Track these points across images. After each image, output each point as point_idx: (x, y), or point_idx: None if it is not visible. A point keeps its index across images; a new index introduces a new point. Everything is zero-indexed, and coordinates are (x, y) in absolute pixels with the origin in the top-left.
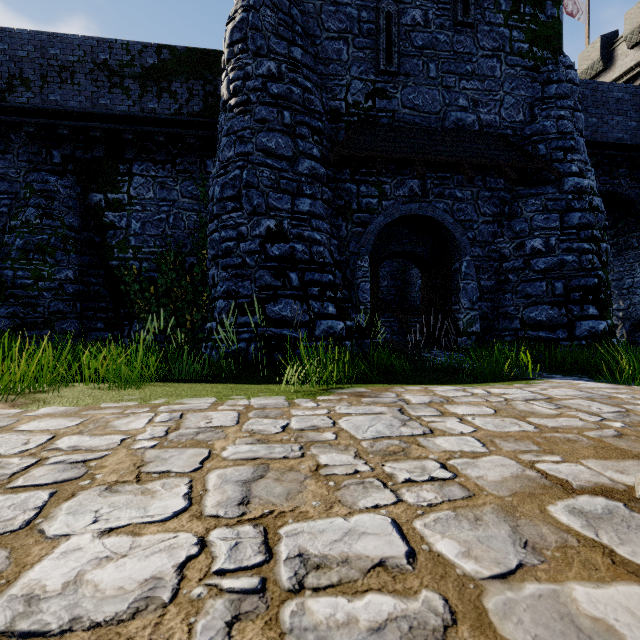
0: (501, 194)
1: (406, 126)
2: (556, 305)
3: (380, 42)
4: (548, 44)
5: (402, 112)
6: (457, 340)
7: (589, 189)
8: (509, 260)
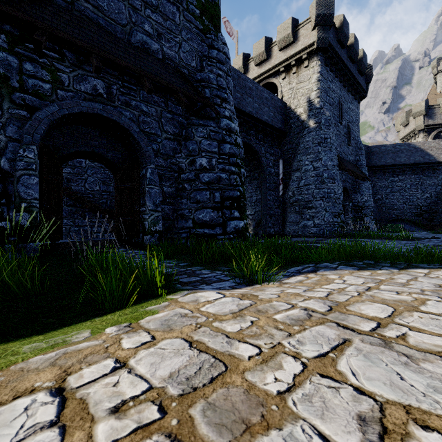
0: (180, 119)
1: (89, 21)
2: (216, 209)
3: None
4: (212, 19)
5: (84, 5)
6: (144, 238)
7: (235, 130)
8: (185, 172)
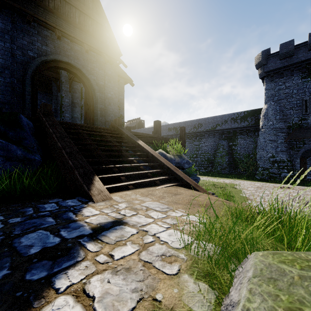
0: None
1: None
2: None
3: (303, 108)
4: None
5: None
6: None
7: None
8: None
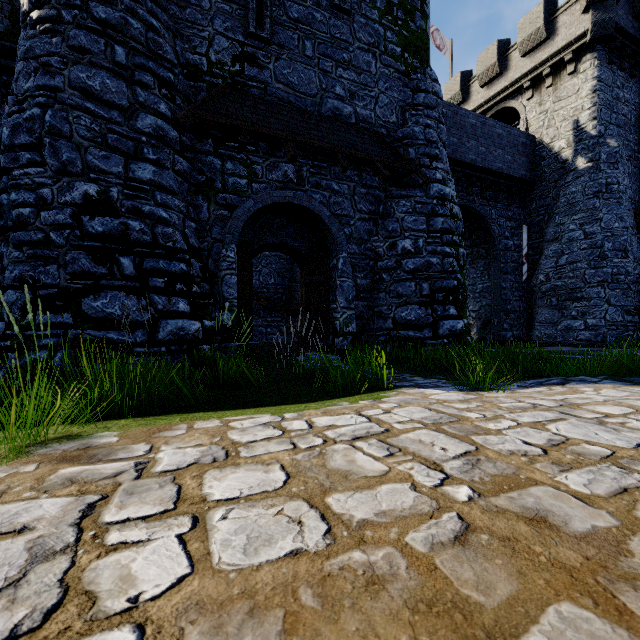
0: (376, 192)
1: (280, 103)
2: (423, 305)
3: None
4: (417, 53)
5: (275, 86)
6: (334, 341)
7: (450, 197)
8: (383, 259)
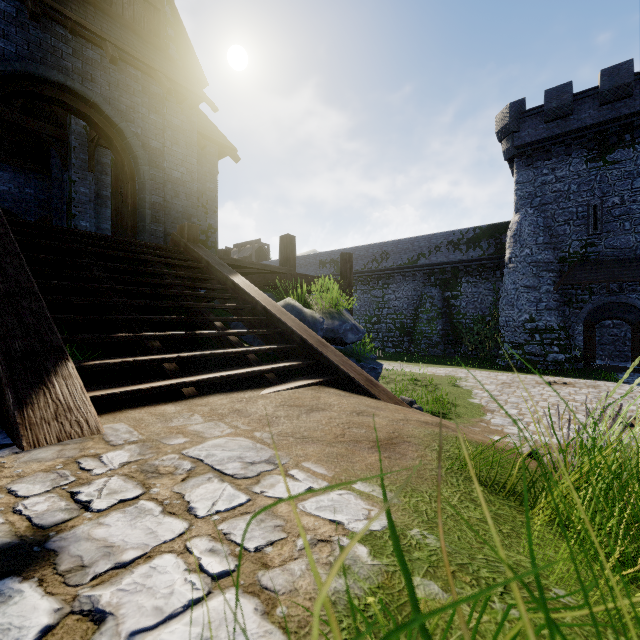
0: None
1: (607, 258)
2: None
3: (589, 221)
4: None
5: (605, 251)
6: None
7: None
8: None
